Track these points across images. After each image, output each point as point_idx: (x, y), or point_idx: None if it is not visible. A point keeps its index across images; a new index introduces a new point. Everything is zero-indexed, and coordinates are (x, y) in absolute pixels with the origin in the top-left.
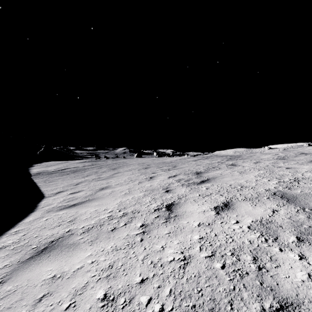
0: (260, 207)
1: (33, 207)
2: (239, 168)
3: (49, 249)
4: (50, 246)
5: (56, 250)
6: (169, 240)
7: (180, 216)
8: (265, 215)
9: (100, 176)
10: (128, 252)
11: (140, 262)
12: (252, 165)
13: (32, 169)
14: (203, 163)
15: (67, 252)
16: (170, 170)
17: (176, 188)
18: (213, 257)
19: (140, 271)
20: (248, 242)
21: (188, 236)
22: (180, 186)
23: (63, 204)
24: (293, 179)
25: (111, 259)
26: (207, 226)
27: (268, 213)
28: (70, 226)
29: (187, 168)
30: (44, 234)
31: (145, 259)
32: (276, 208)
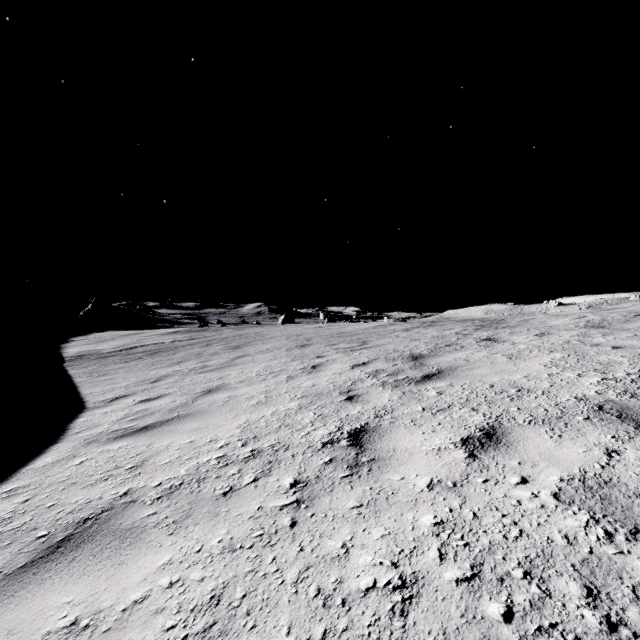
0: (573, 442)
1: (58, 432)
2: (504, 347)
3: (76, 542)
4: (79, 533)
5: (91, 546)
6: (360, 527)
7: (383, 460)
8: (592, 464)
9: (207, 362)
10: (261, 557)
11: (289, 588)
12: (534, 340)
13: (68, 348)
14: (423, 336)
15: (114, 551)
16: (355, 350)
17: (370, 391)
18: (476, 581)
19: (290, 617)
20: (563, 540)
21: (406, 516)
22: (377, 387)
23: (122, 425)
24: (636, 372)
25: (218, 576)
26: (451, 490)
27: (597, 458)
28: (130, 482)
29: (392, 347)
30: (69, 499)
31: (302, 579)
32: (613, 446)
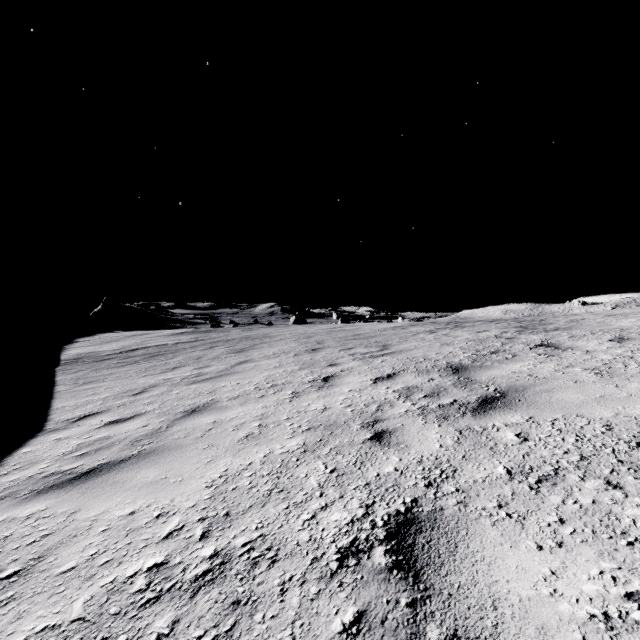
0: None
1: None
2: (577, 356)
3: None
4: None
5: None
6: None
7: None
8: None
9: (204, 369)
10: None
11: None
12: (615, 348)
13: (69, 350)
14: (455, 339)
15: None
16: (376, 357)
17: (406, 425)
18: None
19: None
20: None
21: None
22: (416, 417)
23: (63, 464)
24: None
25: None
26: None
27: None
28: None
29: (421, 354)
30: None
31: None
32: None
